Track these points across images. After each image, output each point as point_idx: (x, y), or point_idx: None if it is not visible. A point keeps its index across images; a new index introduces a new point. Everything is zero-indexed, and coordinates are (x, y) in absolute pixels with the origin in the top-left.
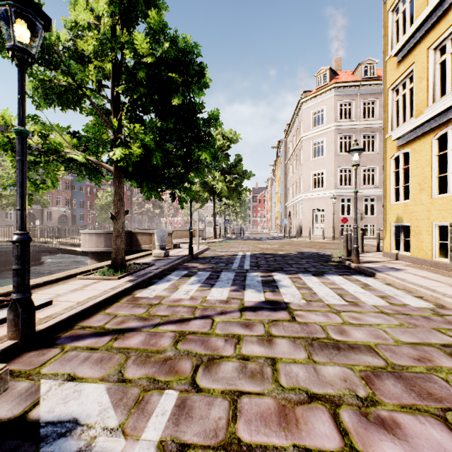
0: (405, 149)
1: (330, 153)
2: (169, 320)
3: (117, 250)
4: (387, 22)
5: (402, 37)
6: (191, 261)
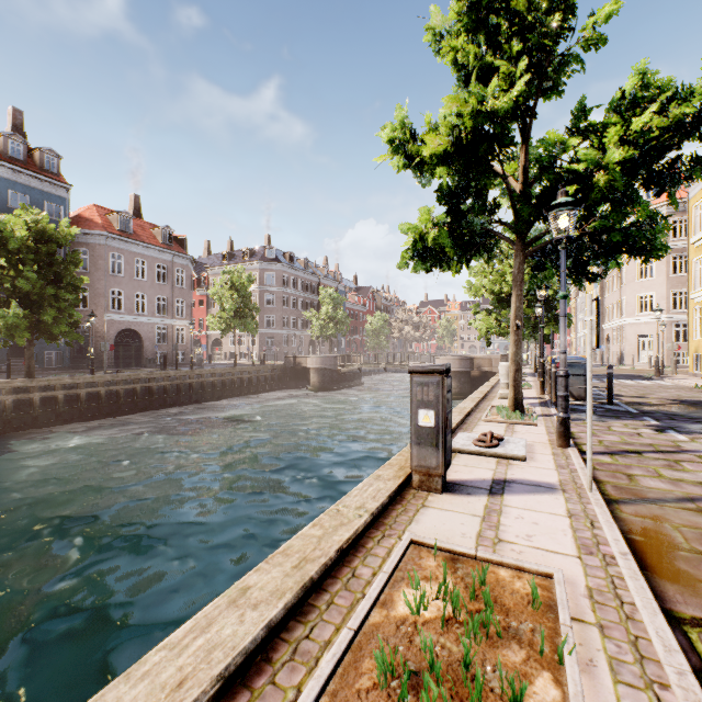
0: (699, 305)
1: (661, 275)
2: None
3: None
4: (690, 214)
5: (699, 229)
6: None
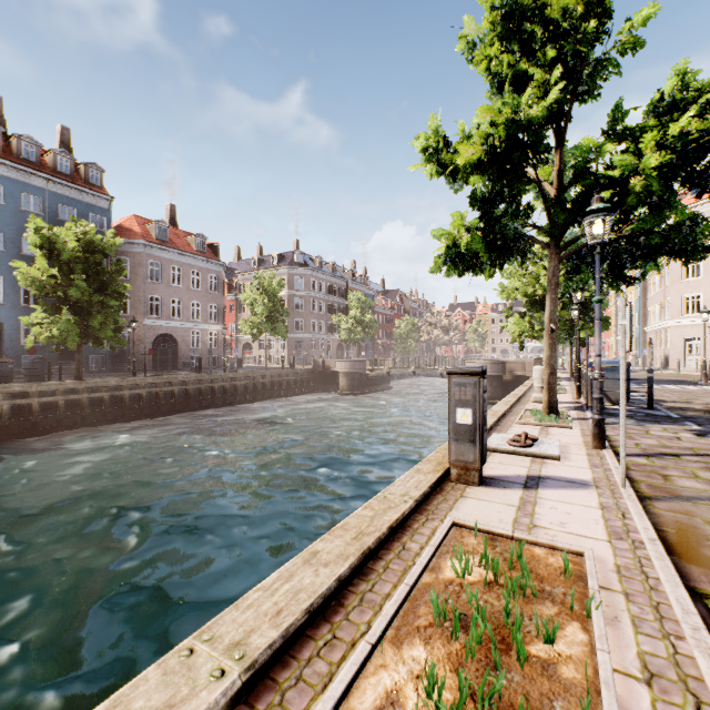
0: None
1: (709, 274)
2: None
3: None
4: None
5: None
6: None
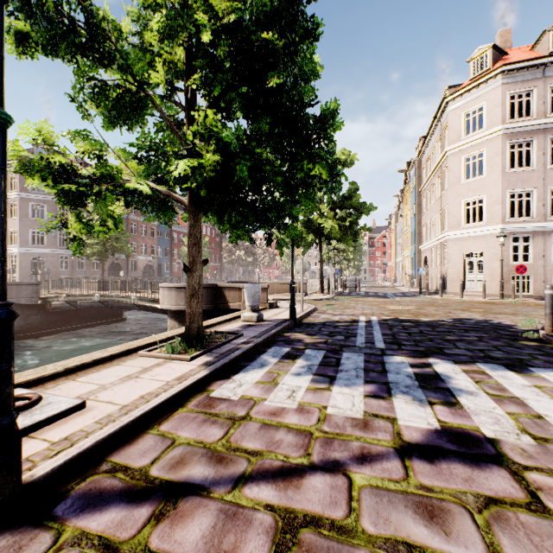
0: None
1: (495, 170)
2: (263, 467)
3: (192, 315)
4: None
5: None
6: (293, 330)
